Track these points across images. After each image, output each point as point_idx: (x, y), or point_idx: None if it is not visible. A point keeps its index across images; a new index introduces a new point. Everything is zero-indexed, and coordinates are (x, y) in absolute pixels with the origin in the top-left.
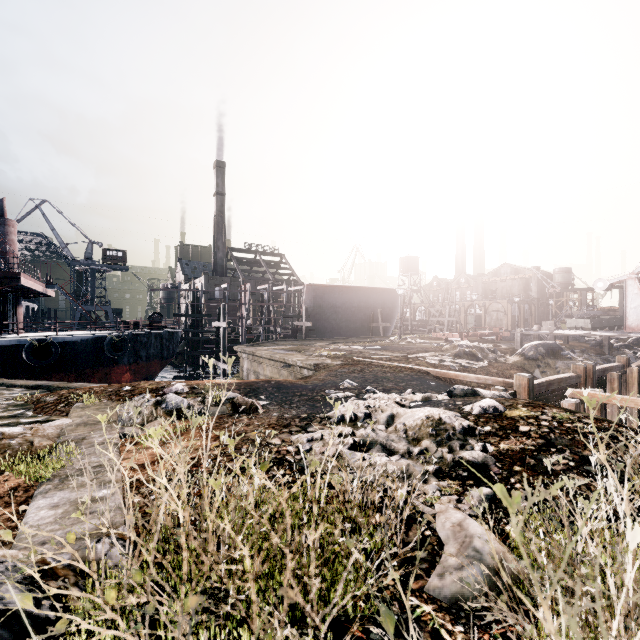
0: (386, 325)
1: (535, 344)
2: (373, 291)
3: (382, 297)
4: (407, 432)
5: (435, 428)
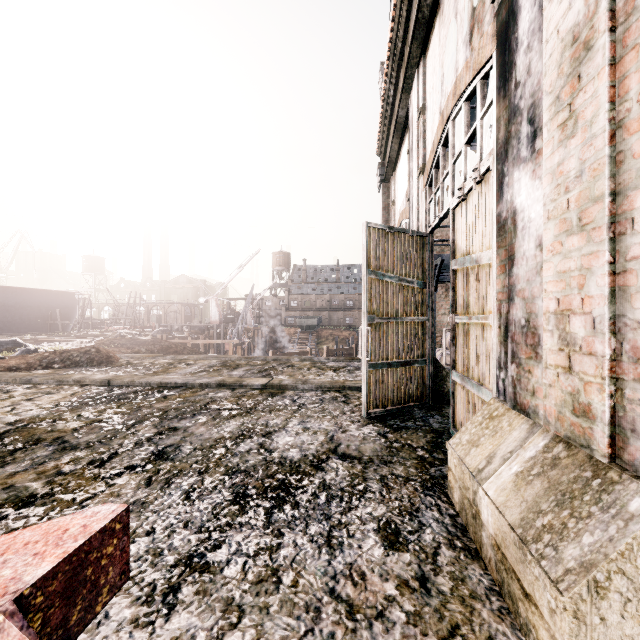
0: (66, 322)
1: (159, 330)
2: (52, 293)
3: (61, 299)
4: (73, 343)
5: (82, 342)
